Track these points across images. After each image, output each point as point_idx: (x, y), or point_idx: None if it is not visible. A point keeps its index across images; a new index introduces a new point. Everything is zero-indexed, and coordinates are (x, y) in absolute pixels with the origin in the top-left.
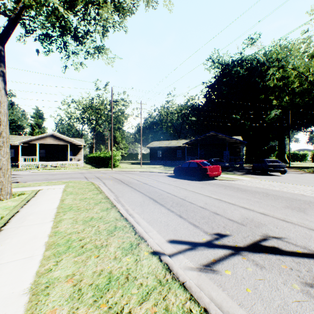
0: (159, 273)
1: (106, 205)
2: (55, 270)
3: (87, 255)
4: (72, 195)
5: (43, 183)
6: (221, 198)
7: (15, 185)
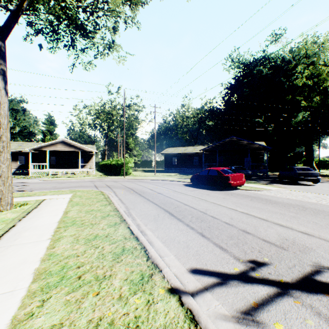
0: (180, 327)
1: (115, 219)
2: (37, 316)
3: (84, 291)
4: (78, 206)
5: (49, 192)
6: (249, 212)
7: (20, 194)
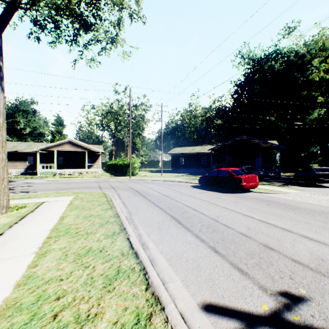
0: None
1: (113, 228)
2: None
3: None
4: (77, 210)
5: (52, 193)
6: (267, 220)
7: (21, 195)
